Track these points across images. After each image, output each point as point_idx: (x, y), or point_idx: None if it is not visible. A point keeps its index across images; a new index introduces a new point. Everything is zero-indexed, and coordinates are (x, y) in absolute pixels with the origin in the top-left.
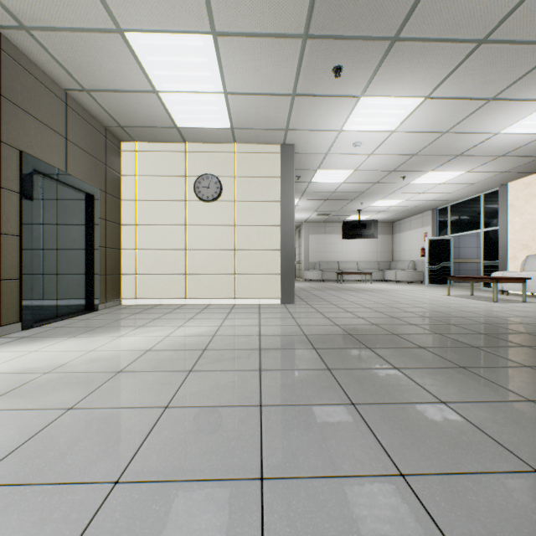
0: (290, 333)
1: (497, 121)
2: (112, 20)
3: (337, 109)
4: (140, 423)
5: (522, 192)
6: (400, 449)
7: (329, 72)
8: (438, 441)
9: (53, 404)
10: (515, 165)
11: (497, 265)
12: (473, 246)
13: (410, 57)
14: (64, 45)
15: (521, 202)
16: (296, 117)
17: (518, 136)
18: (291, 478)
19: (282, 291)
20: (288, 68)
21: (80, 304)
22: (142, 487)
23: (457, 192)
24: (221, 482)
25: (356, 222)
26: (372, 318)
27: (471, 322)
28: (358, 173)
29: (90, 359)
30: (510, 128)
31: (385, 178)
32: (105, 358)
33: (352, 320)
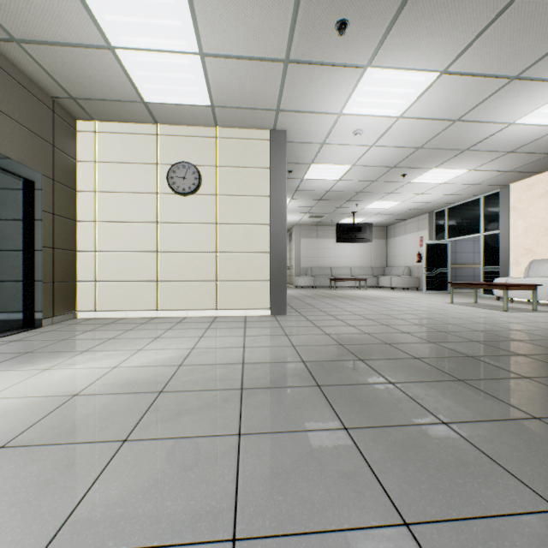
0: (283, 359)
1: (514, 108)
2: None
3: (337, 84)
4: None
5: (525, 193)
6: None
7: (331, 29)
8: None
9: None
10: (522, 163)
11: (497, 270)
12: (470, 251)
13: (432, 11)
14: None
15: (524, 204)
16: (288, 93)
17: (533, 128)
18: None
19: (272, 300)
20: (280, 19)
21: (15, 320)
22: None
23: (457, 193)
24: None
25: (350, 225)
26: (380, 334)
27: (497, 338)
28: (356, 169)
29: None
30: (526, 117)
31: (384, 176)
32: None
33: (357, 337)
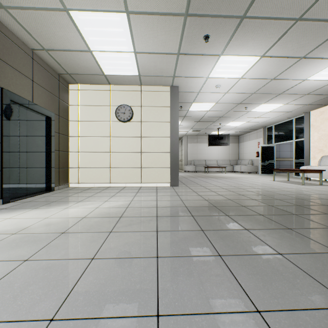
0: (176, 205)
1: (305, 72)
2: (61, 2)
3: (205, 63)
4: (73, 271)
5: (318, 117)
6: (255, 290)
7: (201, 39)
8: (280, 284)
9: (14, 257)
10: (315, 100)
11: (303, 162)
12: (288, 150)
13: (253, 29)
14: (30, 19)
15: (318, 123)
16: (179, 68)
17: (318, 82)
18: (179, 315)
19: (171, 178)
20: (175, 36)
21: (42, 187)
22: (70, 323)
23: (279, 117)
24: (128, 319)
25: (216, 135)
26: (228, 195)
27: (290, 198)
28: (218, 105)
29: (44, 224)
30: (313, 76)
31: (235, 108)
32: (54, 223)
33: (215, 196)
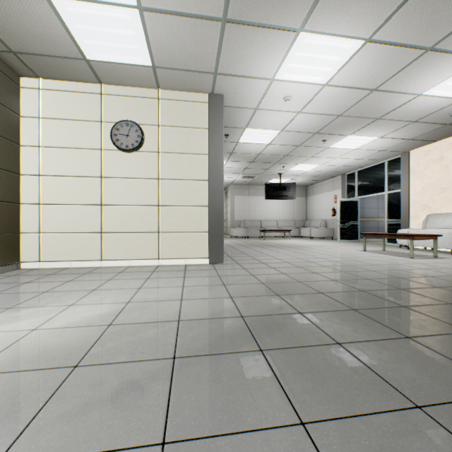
0: (221, 314)
1: (424, 80)
2: None
3: (271, 48)
4: None
5: (422, 158)
6: None
7: None
8: None
9: None
10: (422, 132)
11: (399, 223)
12: (374, 207)
13: None
14: None
15: (421, 167)
16: (226, 56)
17: (436, 100)
18: None
19: (211, 250)
20: None
21: None
22: None
23: (366, 158)
24: None
25: (277, 184)
26: (312, 282)
27: (419, 285)
28: (284, 134)
29: None
30: (433, 89)
31: (308, 141)
32: None
33: (292, 286)
